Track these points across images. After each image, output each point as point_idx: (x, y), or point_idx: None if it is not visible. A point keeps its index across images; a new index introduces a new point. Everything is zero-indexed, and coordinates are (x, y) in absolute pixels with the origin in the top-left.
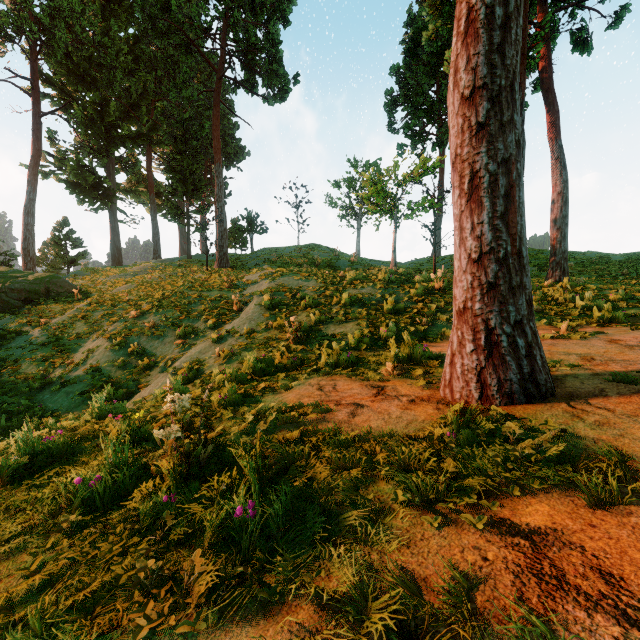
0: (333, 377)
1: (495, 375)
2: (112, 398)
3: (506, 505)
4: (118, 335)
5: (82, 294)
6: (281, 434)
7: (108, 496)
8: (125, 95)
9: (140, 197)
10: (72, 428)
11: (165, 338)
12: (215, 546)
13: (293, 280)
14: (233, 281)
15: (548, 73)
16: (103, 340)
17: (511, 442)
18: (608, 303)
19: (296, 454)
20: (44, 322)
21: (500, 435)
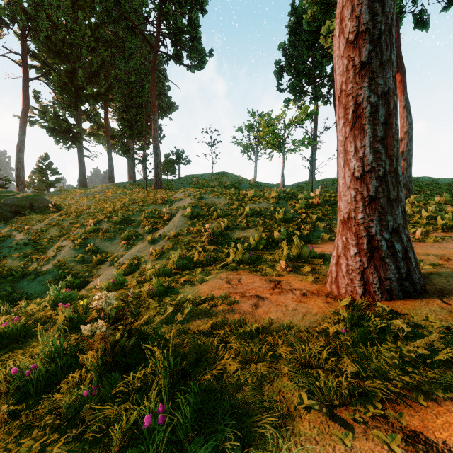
0: (238, 272)
1: (376, 274)
2: (72, 285)
3: (413, 413)
4: (79, 238)
5: (56, 208)
6: (196, 323)
7: (41, 384)
8: (89, 66)
9: (100, 139)
10: (33, 312)
11: (113, 240)
12: (127, 448)
13: (208, 197)
14: (165, 198)
15: (397, 43)
16: (68, 241)
17: (400, 338)
18: (449, 214)
19: (207, 345)
20: (27, 228)
21: (389, 331)
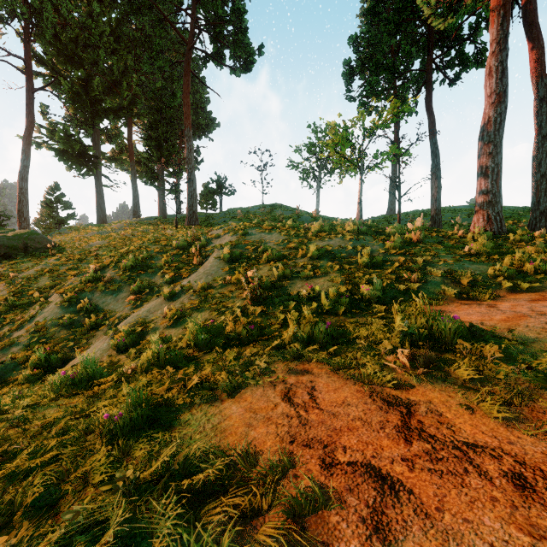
0: (306, 365)
1: None
2: (43, 365)
3: None
4: (71, 290)
5: (58, 249)
6: None
7: None
8: (108, 72)
9: (123, 164)
10: None
11: (119, 293)
12: None
13: (256, 233)
14: (198, 236)
15: (532, 5)
16: (57, 295)
17: None
18: None
19: None
20: (12, 276)
21: None
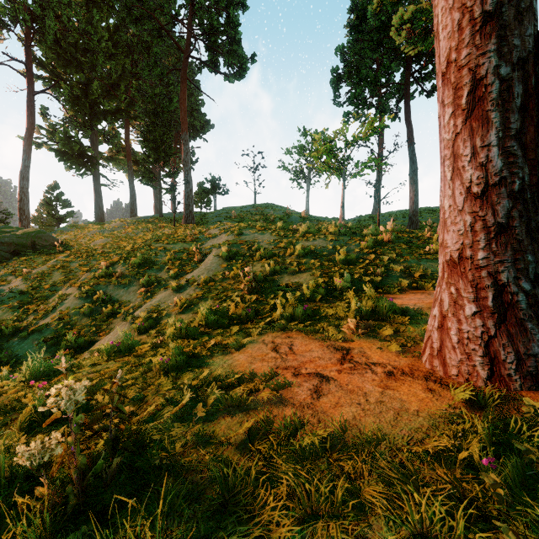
0: (289, 333)
1: (511, 348)
2: (73, 346)
3: None
4: (87, 284)
5: (64, 247)
6: (224, 422)
7: None
8: (106, 76)
9: (120, 164)
10: (4, 389)
11: (130, 287)
12: None
13: (249, 233)
14: (196, 235)
15: None
16: (74, 289)
17: None
18: None
19: (240, 475)
20: (26, 272)
21: None
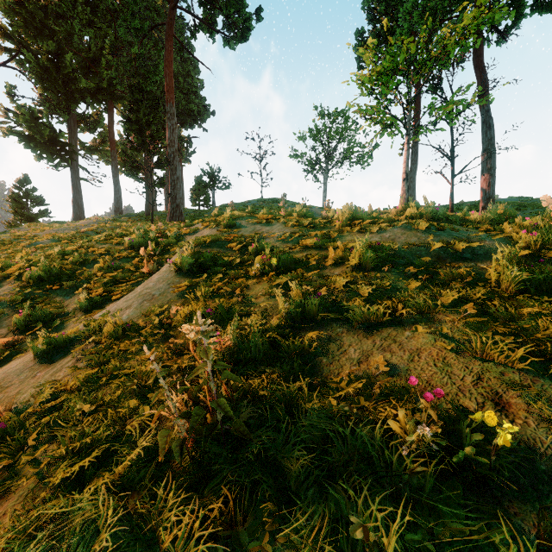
0: None
1: None
2: None
3: None
4: None
5: None
6: None
7: None
8: (85, 48)
9: (105, 156)
10: None
11: None
12: None
13: (247, 224)
14: (170, 232)
15: None
16: None
17: None
18: None
19: None
20: None
21: None
